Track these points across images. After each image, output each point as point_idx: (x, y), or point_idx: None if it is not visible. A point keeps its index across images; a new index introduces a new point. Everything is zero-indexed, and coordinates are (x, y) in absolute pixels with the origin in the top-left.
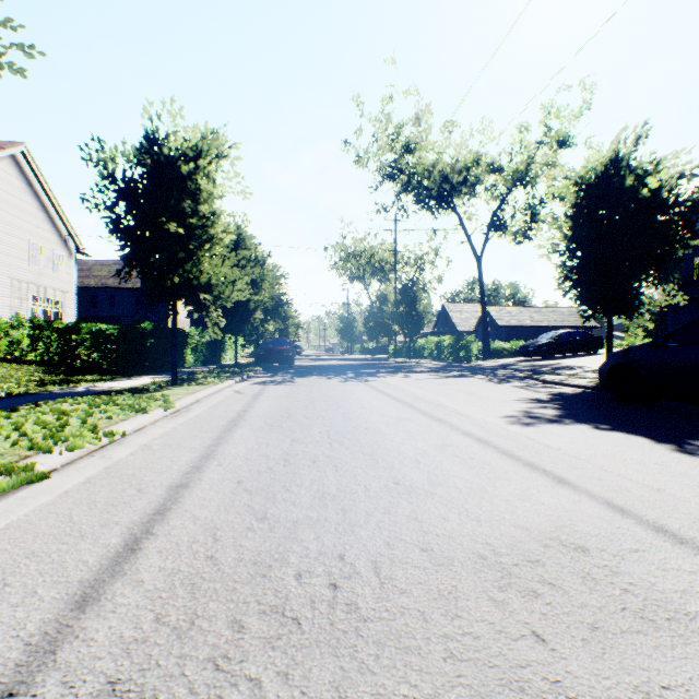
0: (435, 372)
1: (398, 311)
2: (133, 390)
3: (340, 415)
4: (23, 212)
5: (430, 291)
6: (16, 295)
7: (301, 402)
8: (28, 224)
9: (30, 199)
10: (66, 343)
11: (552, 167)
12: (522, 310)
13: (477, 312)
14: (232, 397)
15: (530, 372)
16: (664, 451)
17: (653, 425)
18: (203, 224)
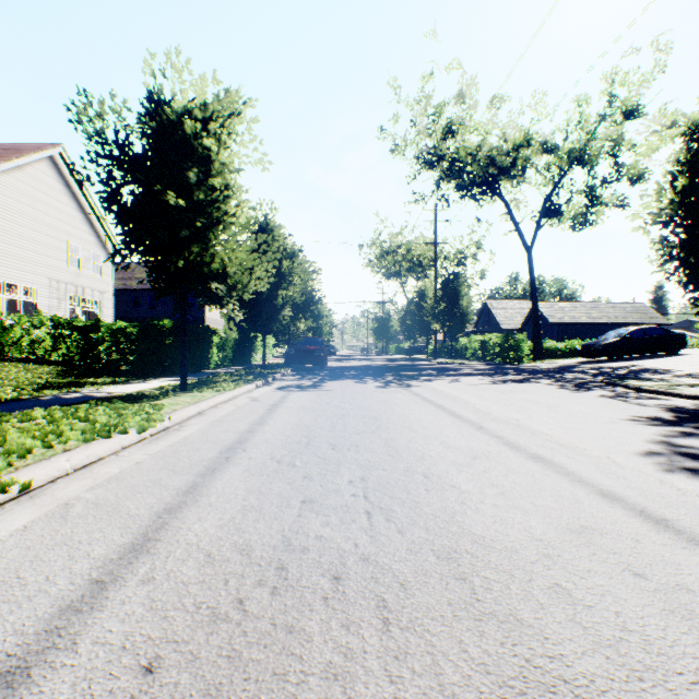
0: (487, 376)
1: (438, 308)
2: (126, 398)
3: (381, 443)
4: (61, 213)
5: (472, 286)
6: (55, 295)
7: (329, 417)
8: (67, 225)
9: (68, 200)
10: (86, 342)
11: (617, 142)
12: (577, 306)
13: (523, 309)
14: (244, 407)
15: (608, 377)
16: None
17: None
18: (213, 198)
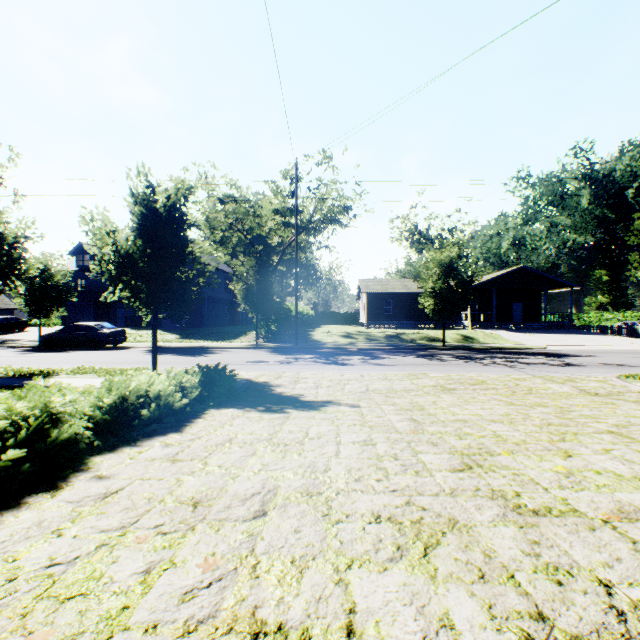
0: None
1: None
2: None
3: None
4: None
5: None
6: None
7: None
8: None
9: None
10: None
11: None
12: None
13: None
14: None
15: None
16: (59, 353)
17: (57, 351)
18: None
